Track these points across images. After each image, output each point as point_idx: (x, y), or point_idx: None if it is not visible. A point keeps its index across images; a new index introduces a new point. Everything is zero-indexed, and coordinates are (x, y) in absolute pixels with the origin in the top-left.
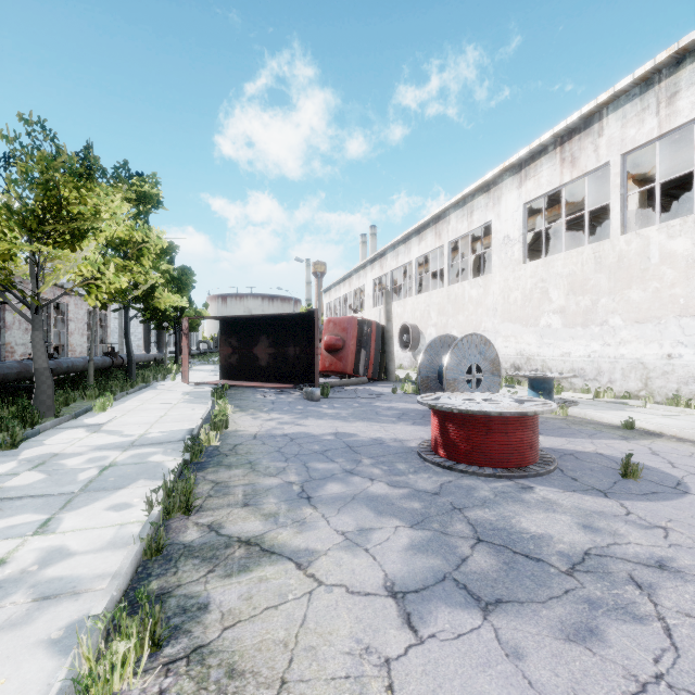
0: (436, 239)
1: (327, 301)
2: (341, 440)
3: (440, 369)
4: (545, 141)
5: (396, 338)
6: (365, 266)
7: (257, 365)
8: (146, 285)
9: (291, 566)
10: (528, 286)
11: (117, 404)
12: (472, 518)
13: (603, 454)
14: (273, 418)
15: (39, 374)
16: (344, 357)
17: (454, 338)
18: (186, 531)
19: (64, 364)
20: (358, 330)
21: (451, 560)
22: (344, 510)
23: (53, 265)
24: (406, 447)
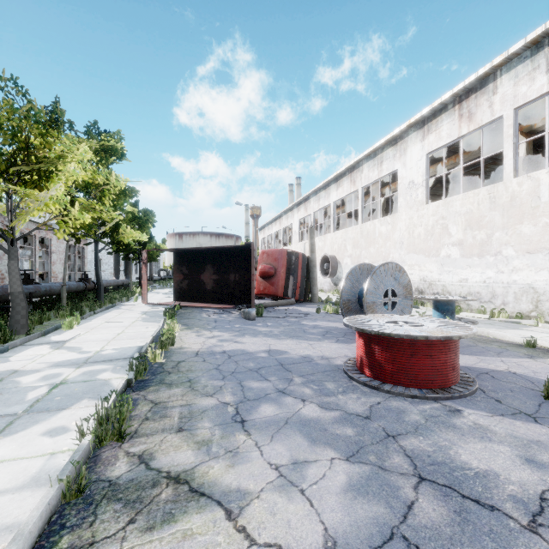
0: (351, 185)
1: (262, 237)
2: (274, 357)
3: (359, 293)
4: (445, 100)
5: (318, 266)
6: (292, 209)
7: (204, 289)
8: (111, 222)
9: (220, 514)
10: (430, 222)
11: (84, 322)
12: (408, 448)
13: (516, 373)
14: (214, 336)
15: (14, 297)
16: (276, 283)
17: (371, 266)
18: (115, 463)
19: (42, 288)
20: (287, 260)
21: (395, 508)
22: (278, 438)
23: (25, 203)
24: (333, 365)
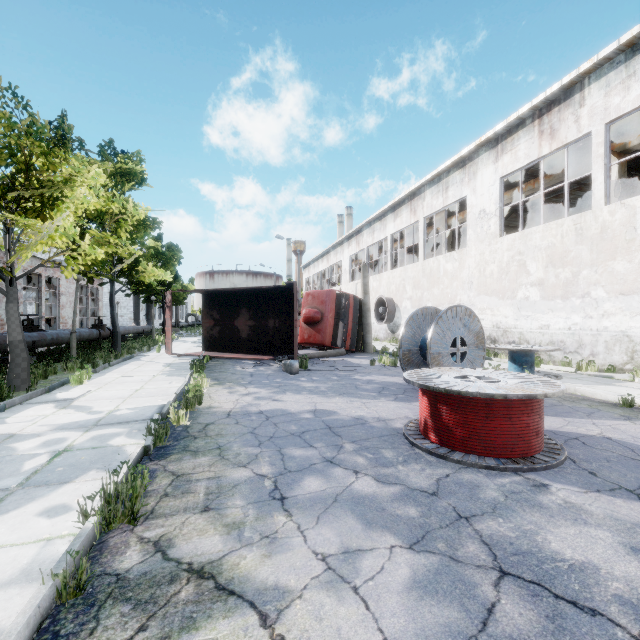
0: (411, 215)
1: (306, 276)
2: (320, 419)
3: (422, 342)
4: (523, 114)
5: (372, 311)
6: (342, 243)
7: (238, 337)
8: (129, 259)
9: (253, 619)
10: (504, 259)
11: (97, 376)
12: (486, 533)
13: (612, 439)
14: (249, 393)
15: (14, 346)
16: (323, 329)
17: (436, 310)
18: (125, 552)
19: (48, 336)
20: (336, 303)
21: (472, 612)
22: (325, 519)
23: (26, 236)
24: (391, 429)
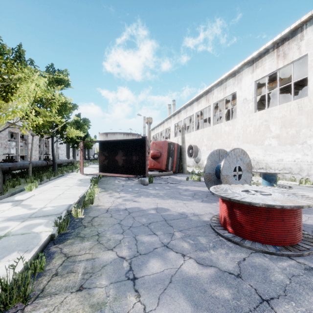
0: (206, 102)
1: (152, 134)
2: (160, 214)
3: (216, 169)
4: (268, 46)
5: (186, 151)
6: (170, 117)
7: (117, 165)
8: (61, 125)
9: None
10: (257, 124)
11: (41, 186)
12: None
13: None
14: (121, 196)
15: None
16: (161, 161)
17: (224, 151)
18: None
19: (18, 164)
20: (168, 147)
21: None
22: (163, 301)
23: None
24: (202, 221)
